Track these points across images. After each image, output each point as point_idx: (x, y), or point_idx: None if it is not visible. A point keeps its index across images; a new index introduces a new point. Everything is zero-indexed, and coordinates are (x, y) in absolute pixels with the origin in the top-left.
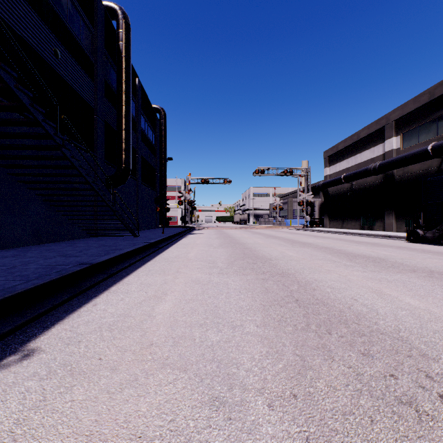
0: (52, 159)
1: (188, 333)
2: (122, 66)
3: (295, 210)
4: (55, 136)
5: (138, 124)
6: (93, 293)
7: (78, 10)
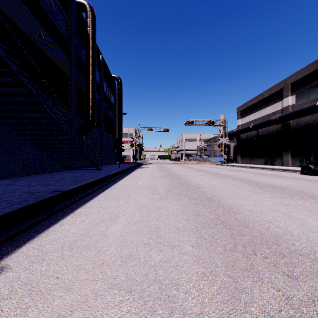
0: (36, 112)
1: (134, 252)
2: (90, 46)
3: (216, 151)
4: (37, 95)
5: (101, 88)
6: (61, 215)
7: (57, 4)
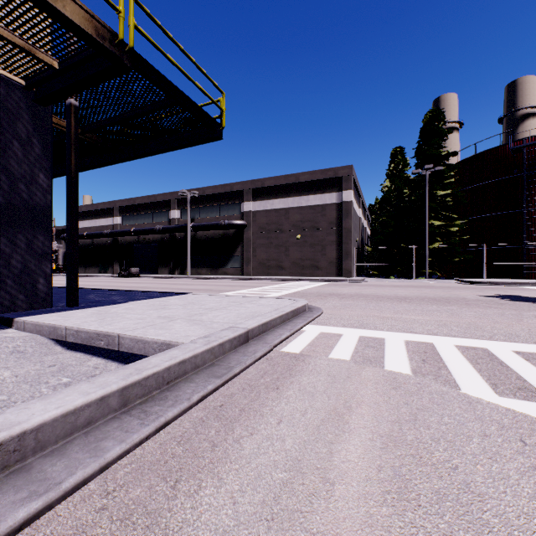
0: None
1: None
2: None
3: None
4: None
5: None
6: None
7: None
